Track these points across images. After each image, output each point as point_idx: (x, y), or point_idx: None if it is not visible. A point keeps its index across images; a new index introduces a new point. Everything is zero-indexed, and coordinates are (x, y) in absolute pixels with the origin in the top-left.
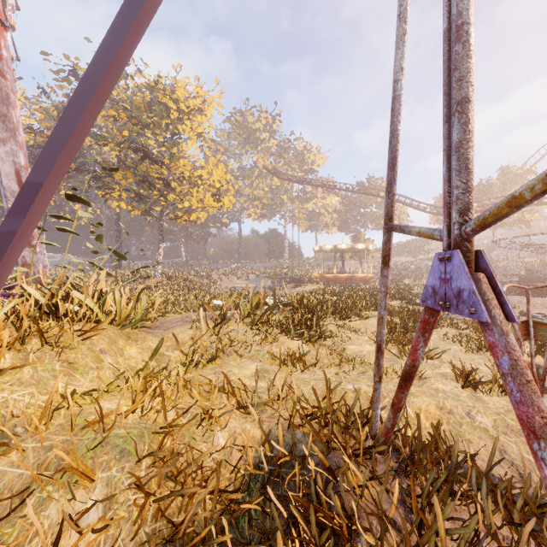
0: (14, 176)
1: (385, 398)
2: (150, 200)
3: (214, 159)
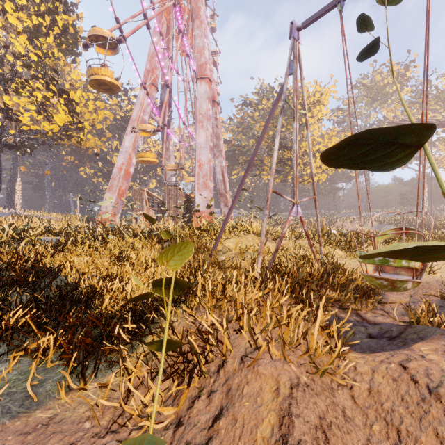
0: (221, 173)
1: (350, 266)
2: (284, 172)
3: (327, 136)
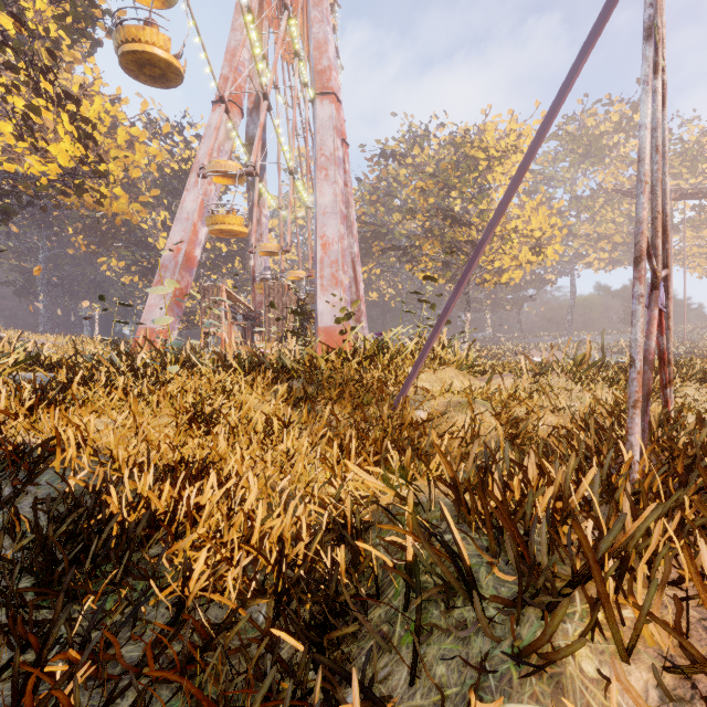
0: (350, 265)
1: None
2: (457, 266)
3: (532, 204)
